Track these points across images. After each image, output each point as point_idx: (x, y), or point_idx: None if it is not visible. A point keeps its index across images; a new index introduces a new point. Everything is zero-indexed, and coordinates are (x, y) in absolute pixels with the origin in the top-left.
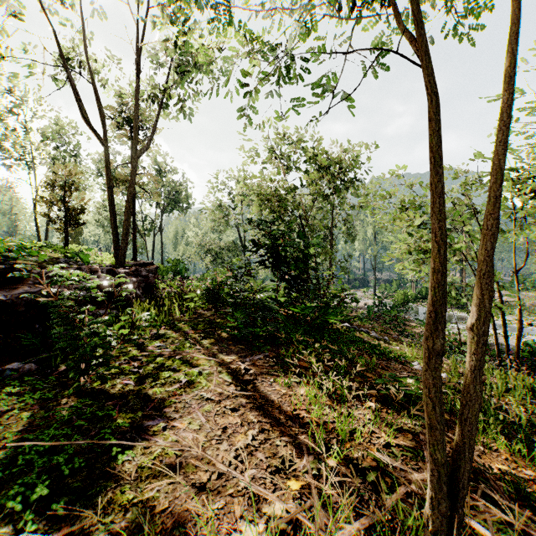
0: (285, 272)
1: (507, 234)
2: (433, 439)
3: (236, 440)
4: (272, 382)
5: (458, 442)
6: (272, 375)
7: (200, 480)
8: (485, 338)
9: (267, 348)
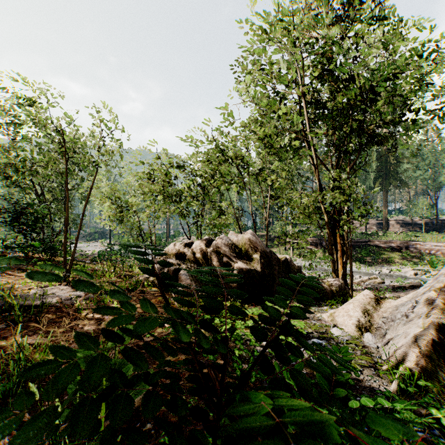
0: (23, 229)
1: (138, 212)
2: (64, 258)
3: (9, 281)
4: (20, 273)
5: (71, 259)
6: (19, 272)
7: (0, 284)
8: (77, 241)
9: (13, 267)
